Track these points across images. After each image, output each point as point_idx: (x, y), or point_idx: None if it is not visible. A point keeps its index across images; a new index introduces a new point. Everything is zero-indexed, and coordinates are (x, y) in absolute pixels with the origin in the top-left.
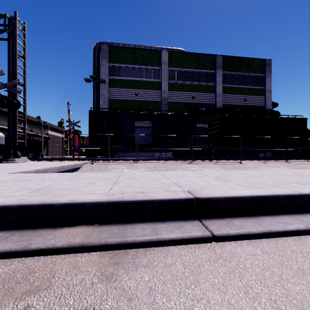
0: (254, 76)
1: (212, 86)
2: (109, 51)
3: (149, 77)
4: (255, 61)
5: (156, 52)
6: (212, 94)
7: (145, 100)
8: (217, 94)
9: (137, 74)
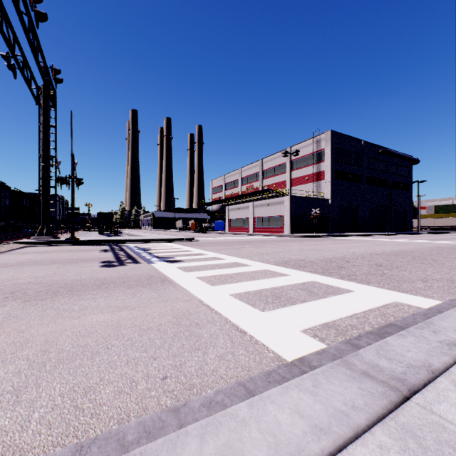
0: None
1: None
2: None
3: None
4: None
5: None
6: None
7: None
8: None
9: None
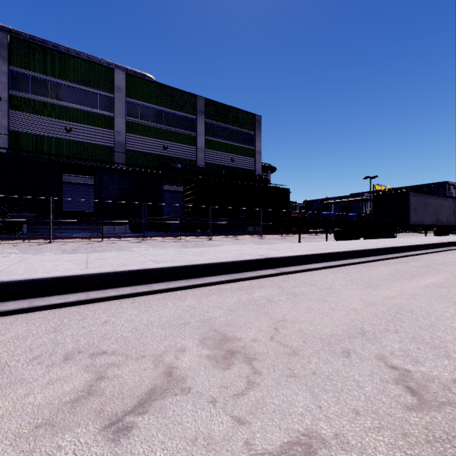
0: (243, 132)
1: (192, 137)
2: (11, 44)
3: (94, 107)
4: (244, 114)
5: (106, 69)
6: (193, 147)
7: (86, 142)
8: (198, 148)
9: (71, 97)
